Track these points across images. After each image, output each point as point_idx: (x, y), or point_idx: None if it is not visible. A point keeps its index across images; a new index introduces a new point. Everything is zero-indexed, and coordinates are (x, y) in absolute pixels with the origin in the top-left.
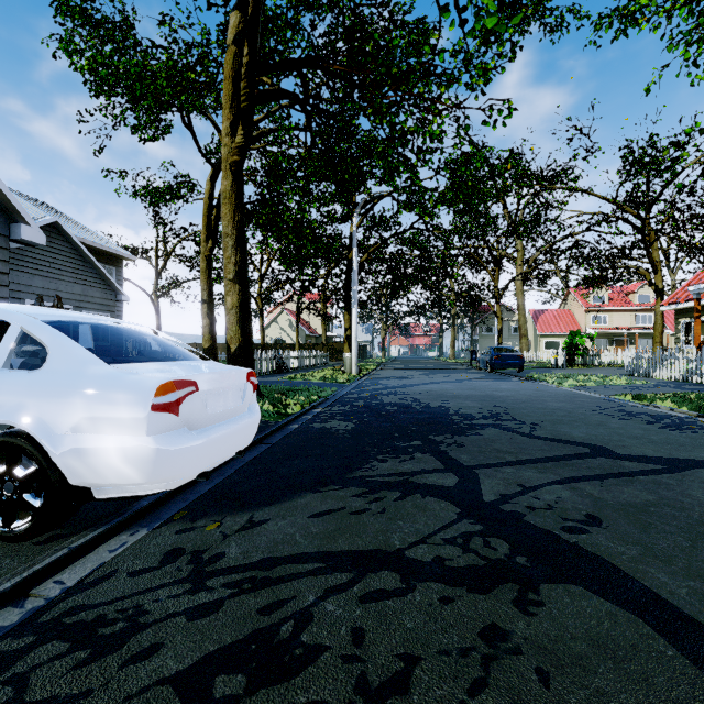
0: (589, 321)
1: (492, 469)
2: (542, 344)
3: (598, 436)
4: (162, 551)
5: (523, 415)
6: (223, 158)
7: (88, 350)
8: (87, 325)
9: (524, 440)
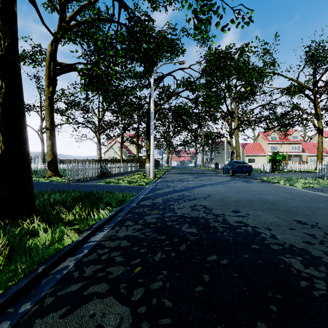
0: (269, 149)
1: None
2: (247, 160)
3: None
4: None
5: None
6: None
7: None
8: None
9: None
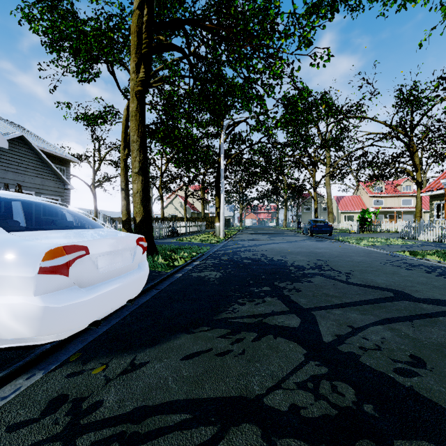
0: (372, 203)
1: (325, 311)
2: (342, 218)
3: (396, 282)
4: (47, 399)
5: (338, 266)
6: (131, 89)
7: (0, 220)
8: (18, 201)
9: (343, 286)
